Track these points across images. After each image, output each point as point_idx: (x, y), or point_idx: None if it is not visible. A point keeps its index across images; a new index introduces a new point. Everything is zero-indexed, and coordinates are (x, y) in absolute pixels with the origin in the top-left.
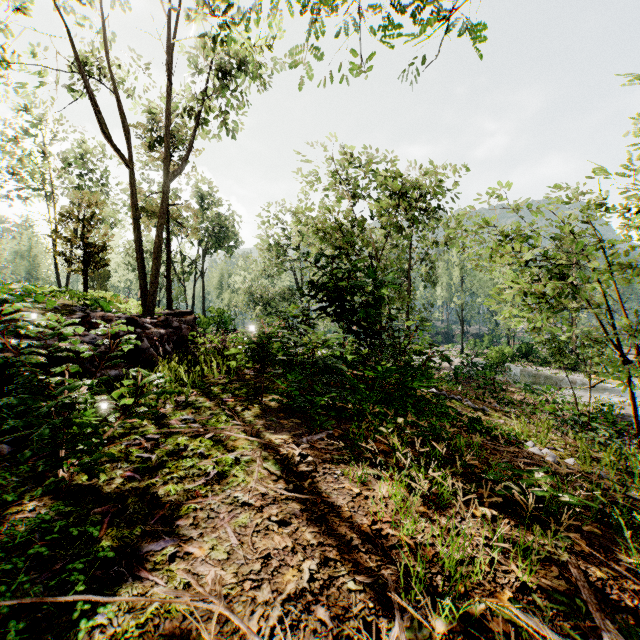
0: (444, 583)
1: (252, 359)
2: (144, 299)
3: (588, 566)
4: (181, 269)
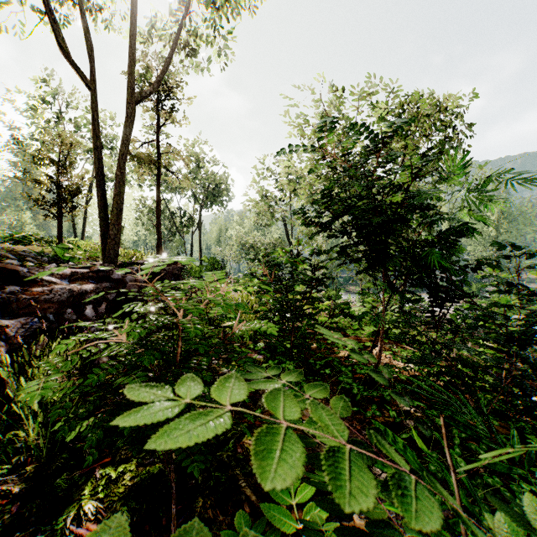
0: None
1: None
2: (104, 244)
3: None
4: (181, 223)
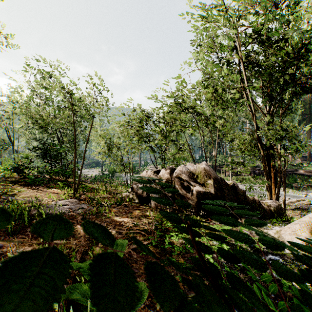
0: (64, 194)
1: (14, 172)
2: None
3: (87, 193)
4: None
